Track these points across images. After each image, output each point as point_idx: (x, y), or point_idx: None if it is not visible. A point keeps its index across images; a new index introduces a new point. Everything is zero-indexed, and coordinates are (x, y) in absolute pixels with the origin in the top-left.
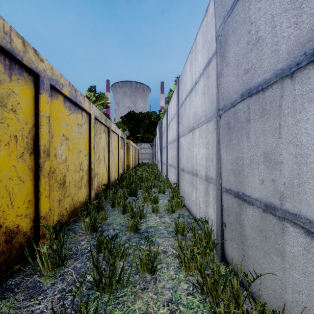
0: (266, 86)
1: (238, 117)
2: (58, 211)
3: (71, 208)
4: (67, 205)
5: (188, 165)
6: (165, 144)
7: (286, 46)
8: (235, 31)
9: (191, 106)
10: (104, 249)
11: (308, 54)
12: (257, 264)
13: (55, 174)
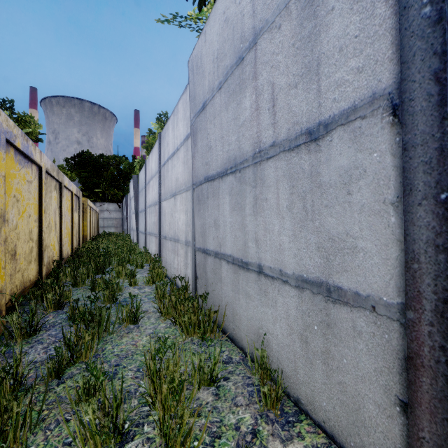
0: (214, 178)
1: (203, 194)
2: (9, 288)
3: (22, 287)
4: (18, 282)
5: (170, 231)
6: (143, 207)
7: (220, 160)
8: (201, 131)
9: (173, 170)
10: (91, 303)
11: (225, 170)
12: (213, 294)
13: (7, 244)
